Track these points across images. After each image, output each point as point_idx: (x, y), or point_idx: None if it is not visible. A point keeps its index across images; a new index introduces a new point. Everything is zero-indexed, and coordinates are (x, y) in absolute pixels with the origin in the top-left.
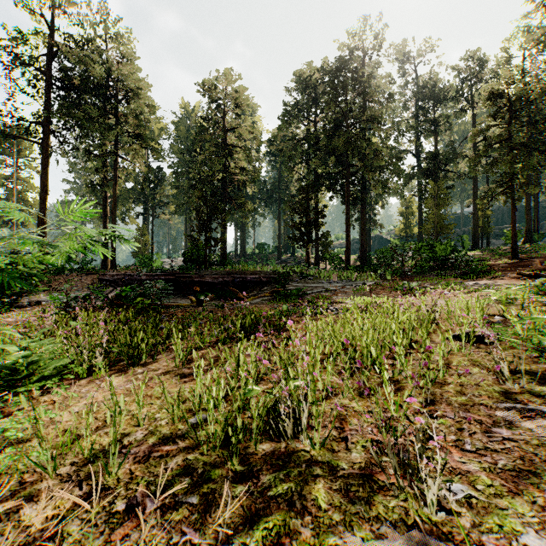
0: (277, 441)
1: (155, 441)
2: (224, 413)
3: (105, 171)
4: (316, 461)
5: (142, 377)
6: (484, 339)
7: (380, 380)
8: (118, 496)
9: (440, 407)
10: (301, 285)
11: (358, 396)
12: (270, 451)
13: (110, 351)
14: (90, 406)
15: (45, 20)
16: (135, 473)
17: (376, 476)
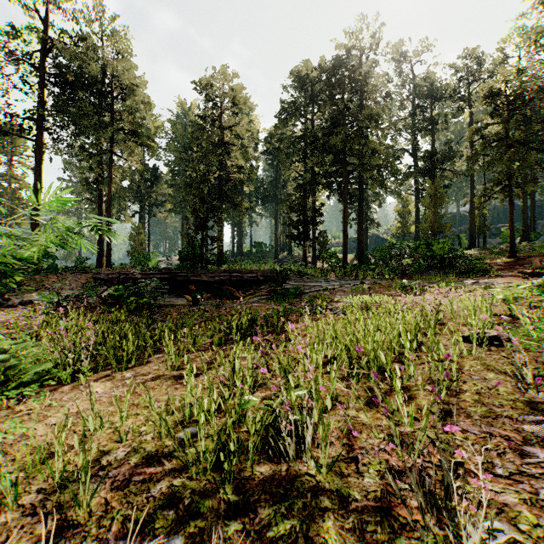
0: (277, 462)
1: (138, 461)
2: (216, 431)
3: (100, 168)
4: (324, 490)
5: (130, 383)
6: (494, 340)
7: (389, 387)
8: (87, 536)
9: (459, 419)
10: (299, 284)
11: (366, 405)
12: (269, 475)
13: (99, 353)
14: (69, 417)
15: (39, 15)
16: (111, 503)
17: (396, 510)
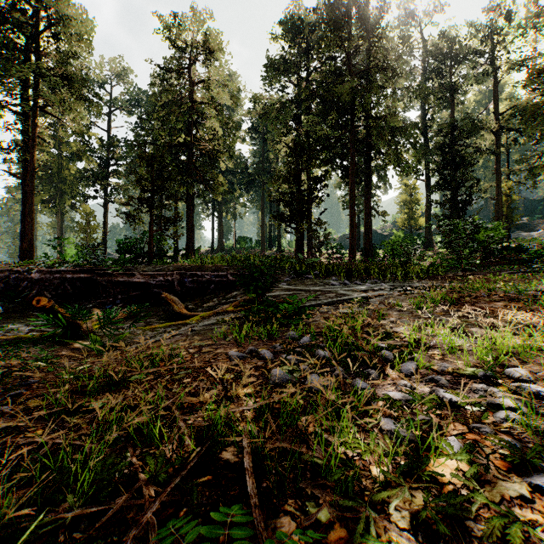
0: None
1: None
2: None
3: (25, 131)
4: None
5: None
6: None
7: None
8: None
9: None
10: (295, 288)
11: None
12: None
13: None
14: None
15: None
16: None
17: None
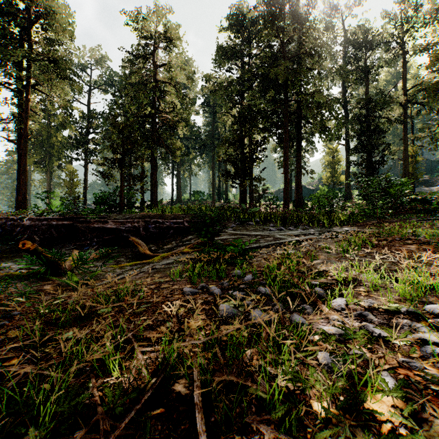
0: None
1: None
2: None
3: (20, 105)
4: None
5: None
6: None
7: None
8: None
9: None
10: (239, 233)
11: None
12: None
13: None
14: None
15: None
16: None
17: None
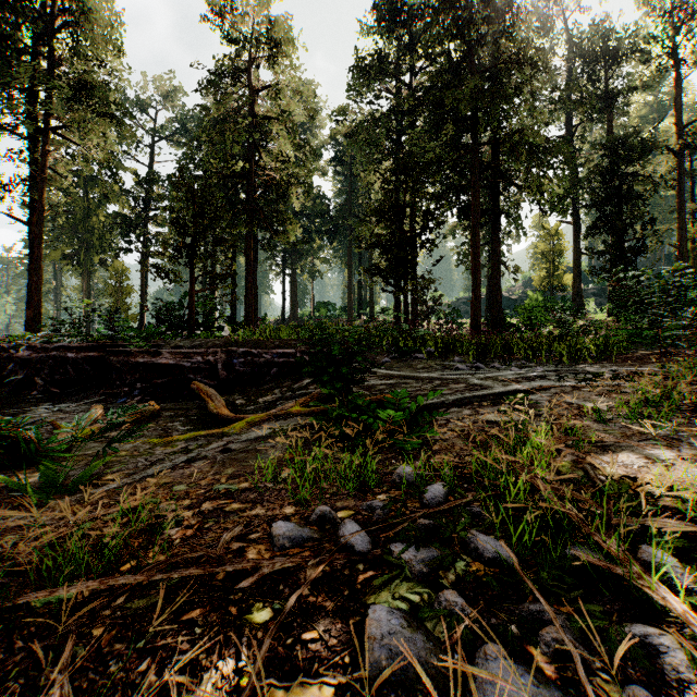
0: None
1: None
2: None
3: (33, 161)
4: None
5: None
6: None
7: None
8: None
9: None
10: (399, 374)
11: None
12: None
13: None
14: None
15: None
16: None
17: None
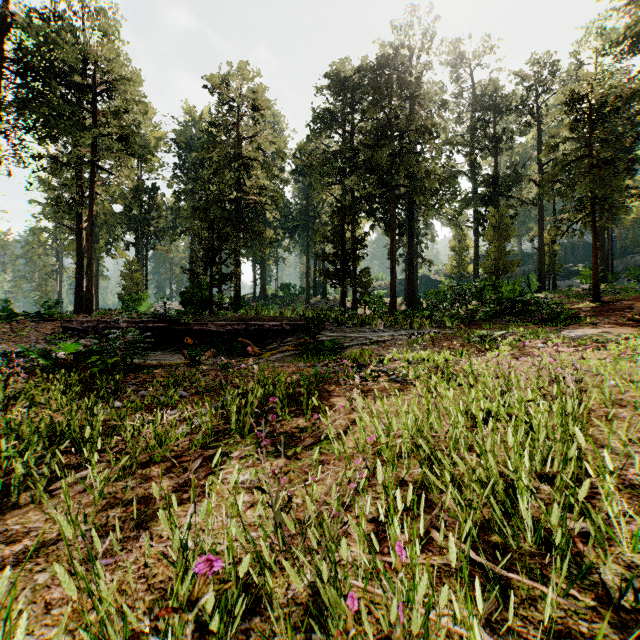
0: None
1: None
2: None
3: (79, 185)
4: None
5: None
6: None
7: (614, 634)
8: None
9: None
10: (337, 335)
11: None
12: None
13: None
14: None
15: None
16: None
17: None
